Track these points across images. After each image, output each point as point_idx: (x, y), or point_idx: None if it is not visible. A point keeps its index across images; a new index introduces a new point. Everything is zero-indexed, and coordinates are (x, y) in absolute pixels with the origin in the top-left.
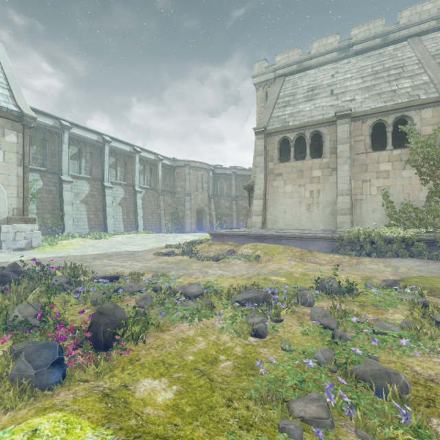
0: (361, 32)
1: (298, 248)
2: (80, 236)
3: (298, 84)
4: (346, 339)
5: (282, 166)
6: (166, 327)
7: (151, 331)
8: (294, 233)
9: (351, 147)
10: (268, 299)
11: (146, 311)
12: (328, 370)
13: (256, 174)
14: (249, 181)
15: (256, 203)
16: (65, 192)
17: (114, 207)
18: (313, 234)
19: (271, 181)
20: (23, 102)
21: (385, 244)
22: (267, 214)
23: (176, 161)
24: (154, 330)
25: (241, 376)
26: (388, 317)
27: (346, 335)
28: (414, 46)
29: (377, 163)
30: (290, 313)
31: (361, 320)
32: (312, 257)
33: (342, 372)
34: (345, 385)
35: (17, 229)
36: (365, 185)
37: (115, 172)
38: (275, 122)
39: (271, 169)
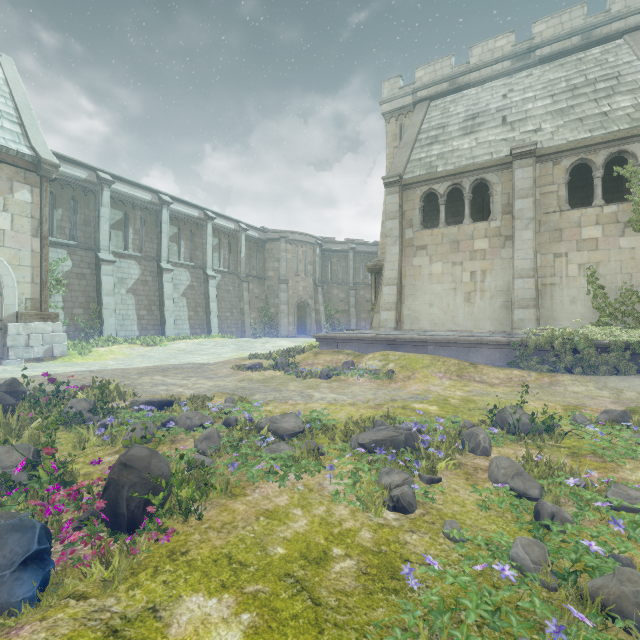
0: (550, 28)
1: (453, 359)
2: (126, 342)
3: (451, 111)
4: (563, 519)
5: (427, 235)
6: (241, 489)
7: (214, 496)
8: (447, 336)
9: (536, 203)
10: (413, 442)
11: (209, 459)
12: (541, 584)
13: (387, 247)
14: (375, 259)
15: (386, 292)
16: (104, 277)
17: (176, 300)
18: (478, 338)
19: (410, 257)
20: (41, 143)
21: (596, 353)
22: (403, 308)
23: (266, 231)
24: (219, 494)
25: (374, 593)
26: (626, 476)
27: (564, 513)
28: (636, 45)
29: (579, 226)
30: (453, 468)
31: (582, 482)
32: (477, 373)
33: (573, 595)
34: (580, 620)
35: (31, 329)
36: (558, 262)
37: (178, 247)
38: (415, 167)
39: (410, 239)
